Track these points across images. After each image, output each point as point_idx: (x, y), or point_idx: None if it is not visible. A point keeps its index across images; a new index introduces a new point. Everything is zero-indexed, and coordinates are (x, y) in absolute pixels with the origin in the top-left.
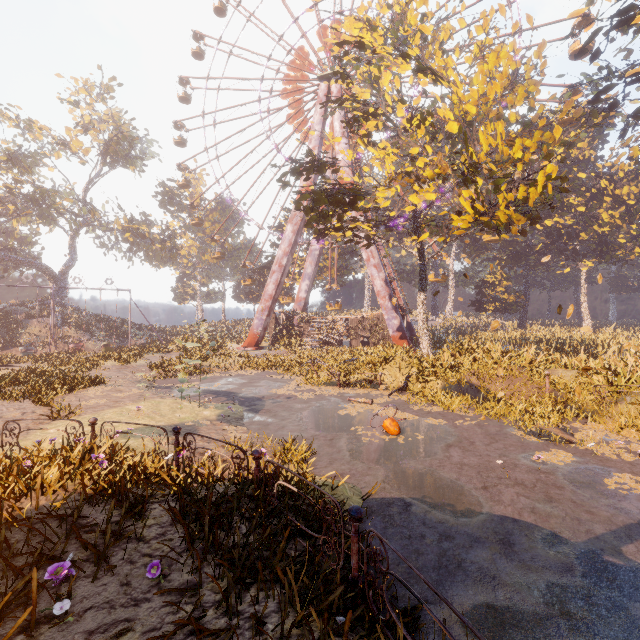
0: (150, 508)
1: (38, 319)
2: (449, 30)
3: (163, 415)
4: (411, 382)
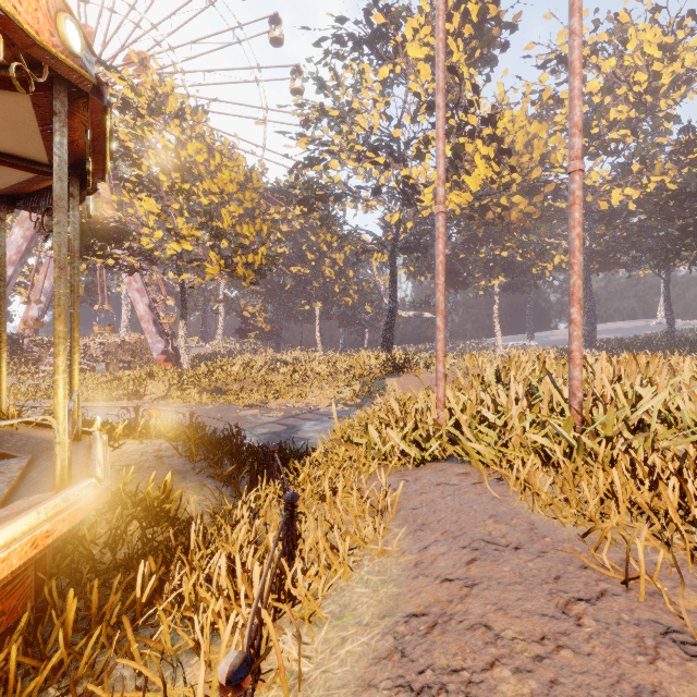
0: None
1: None
2: (206, 114)
3: None
4: (173, 391)
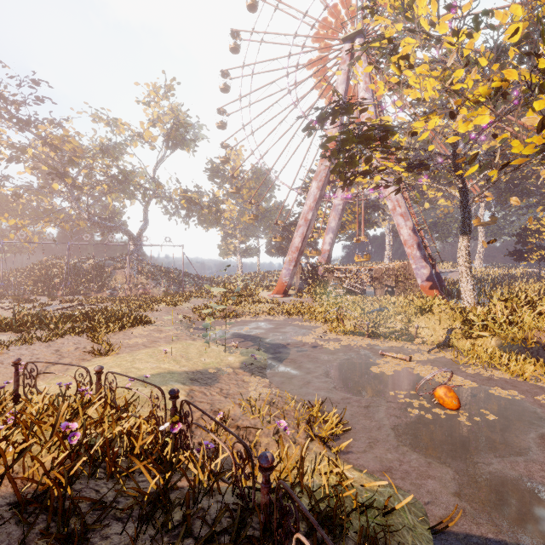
0: (100, 535)
1: (121, 270)
2: None
3: (189, 359)
4: (454, 337)
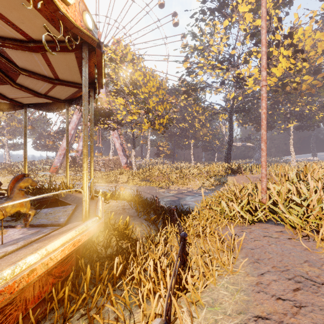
0: None
1: None
2: (143, 59)
3: None
4: (129, 180)
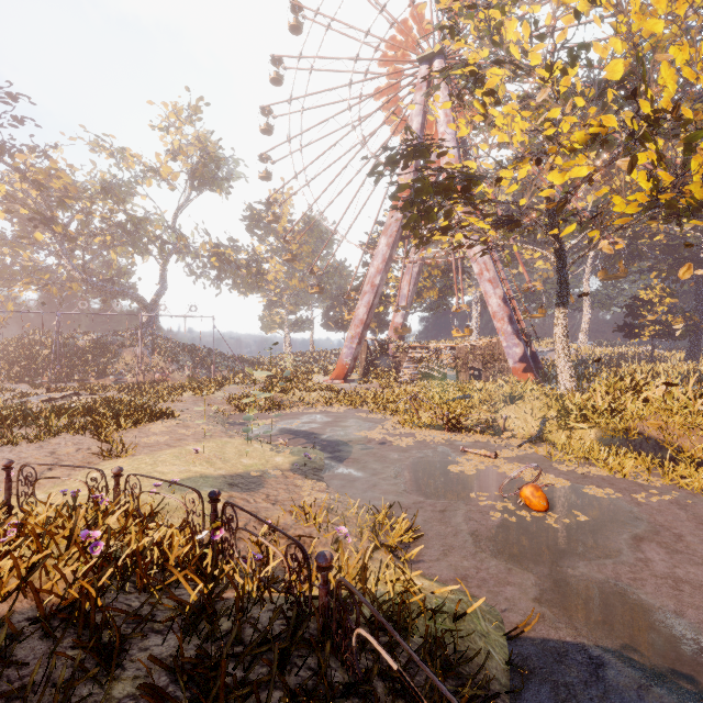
0: (139, 647)
1: (130, 348)
2: None
3: (226, 460)
4: (549, 429)
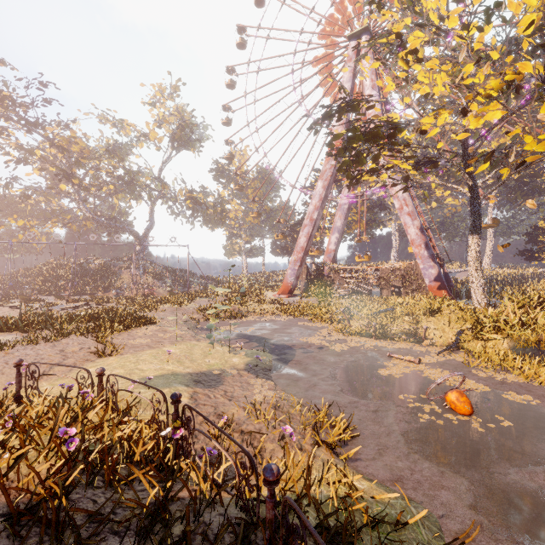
0: None
1: (127, 270)
2: None
3: (193, 360)
4: (464, 339)
